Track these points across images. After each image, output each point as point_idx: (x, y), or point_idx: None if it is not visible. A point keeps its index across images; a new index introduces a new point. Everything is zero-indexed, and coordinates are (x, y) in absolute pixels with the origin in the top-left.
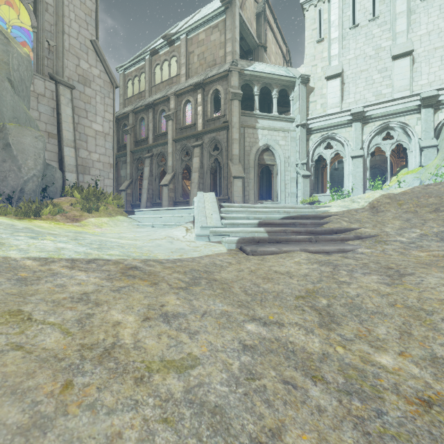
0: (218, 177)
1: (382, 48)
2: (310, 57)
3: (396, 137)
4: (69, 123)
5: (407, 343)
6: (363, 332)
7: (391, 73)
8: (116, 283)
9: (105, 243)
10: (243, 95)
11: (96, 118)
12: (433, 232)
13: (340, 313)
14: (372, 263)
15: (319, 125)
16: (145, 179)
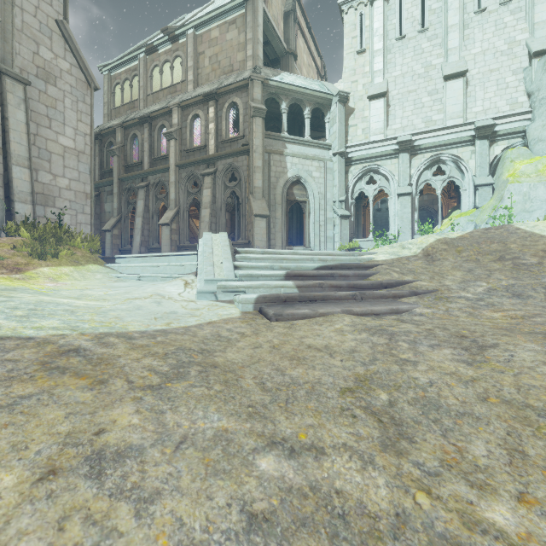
0: (237, 215)
1: (432, 66)
2: (349, 71)
3: (448, 173)
4: (20, 133)
5: (524, 473)
6: (451, 455)
7: (443, 96)
8: (16, 388)
9: (44, 307)
10: (268, 113)
11: (65, 130)
12: (502, 285)
13: (411, 417)
14: (437, 329)
15: (360, 154)
16: (138, 216)
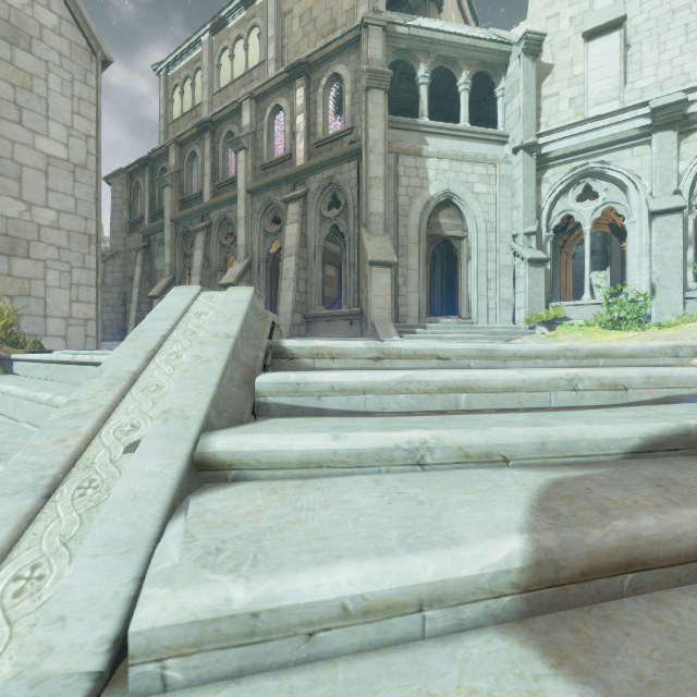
0: (344, 269)
1: None
2: (542, 0)
3: None
4: None
5: None
6: None
7: None
8: None
9: None
10: (395, 102)
11: (49, 128)
12: None
13: None
14: None
15: (566, 145)
16: (194, 274)
